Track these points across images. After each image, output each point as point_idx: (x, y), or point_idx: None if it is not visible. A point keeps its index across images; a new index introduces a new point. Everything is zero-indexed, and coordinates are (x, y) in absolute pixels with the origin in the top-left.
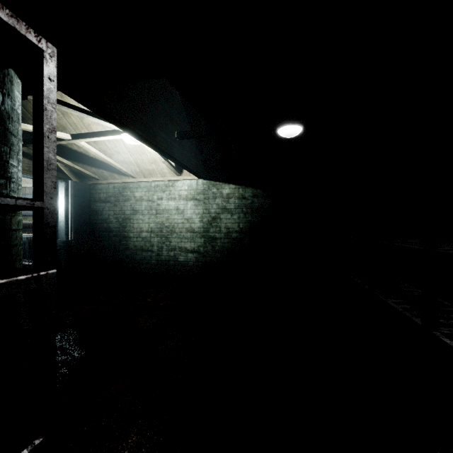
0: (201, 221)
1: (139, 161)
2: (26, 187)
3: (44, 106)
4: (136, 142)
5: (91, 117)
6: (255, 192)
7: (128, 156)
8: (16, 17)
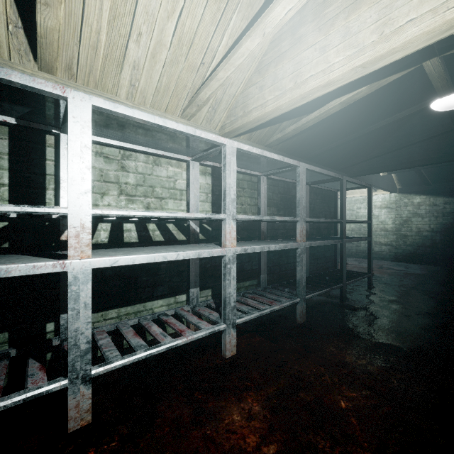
0: (393, 223)
1: None
2: None
3: (371, 200)
4: None
5: None
6: (447, 200)
7: None
8: (369, 184)
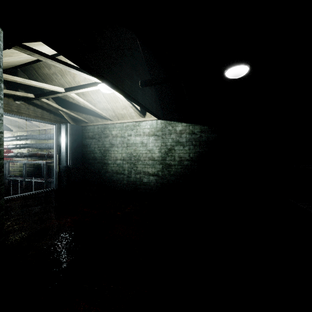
0: (159, 151)
1: (114, 108)
2: (43, 130)
3: None
4: (109, 91)
5: (72, 69)
6: (203, 128)
7: (106, 104)
8: None
